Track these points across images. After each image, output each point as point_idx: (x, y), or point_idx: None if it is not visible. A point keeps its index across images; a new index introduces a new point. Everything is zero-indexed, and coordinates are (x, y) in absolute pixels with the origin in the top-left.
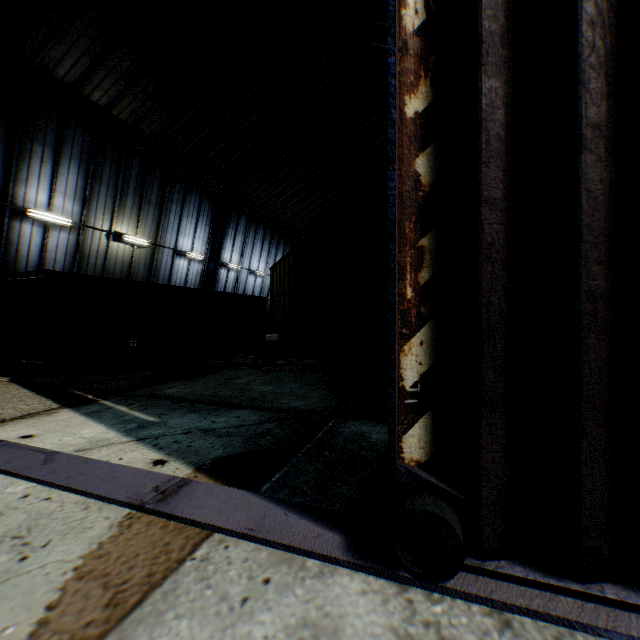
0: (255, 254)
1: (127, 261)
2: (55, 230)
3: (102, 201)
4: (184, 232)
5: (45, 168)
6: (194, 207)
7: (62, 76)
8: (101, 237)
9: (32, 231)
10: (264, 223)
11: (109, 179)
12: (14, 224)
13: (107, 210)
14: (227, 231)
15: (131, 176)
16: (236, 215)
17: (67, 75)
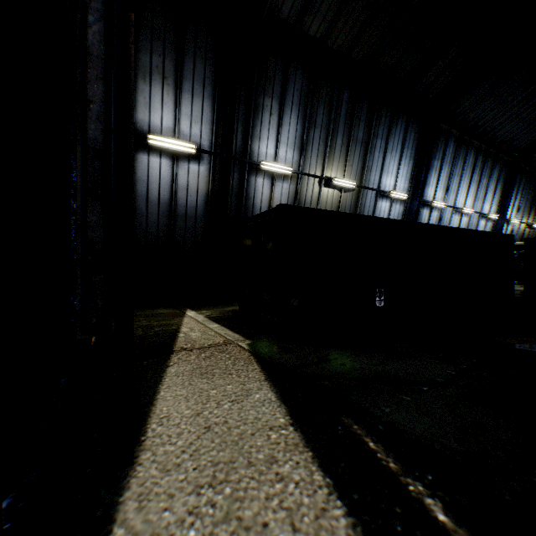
0: (461, 188)
1: (334, 207)
2: (278, 181)
3: (315, 146)
4: (387, 170)
5: (272, 121)
6: (398, 139)
7: (286, 15)
8: (313, 184)
9: (262, 184)
10: (474, 147)
11: (321, 122)
12: (250, 179)
13: (319, 155)
14: (431, 163)
15: (340, 115)
16: (442, 142)
17: (290, 11)
